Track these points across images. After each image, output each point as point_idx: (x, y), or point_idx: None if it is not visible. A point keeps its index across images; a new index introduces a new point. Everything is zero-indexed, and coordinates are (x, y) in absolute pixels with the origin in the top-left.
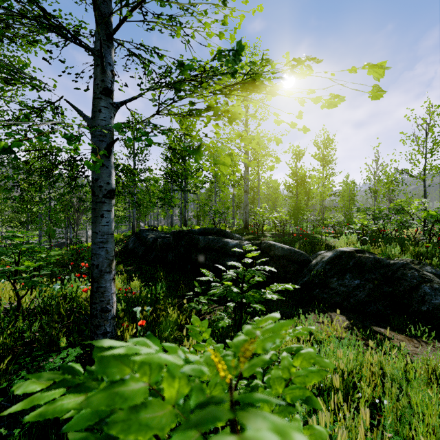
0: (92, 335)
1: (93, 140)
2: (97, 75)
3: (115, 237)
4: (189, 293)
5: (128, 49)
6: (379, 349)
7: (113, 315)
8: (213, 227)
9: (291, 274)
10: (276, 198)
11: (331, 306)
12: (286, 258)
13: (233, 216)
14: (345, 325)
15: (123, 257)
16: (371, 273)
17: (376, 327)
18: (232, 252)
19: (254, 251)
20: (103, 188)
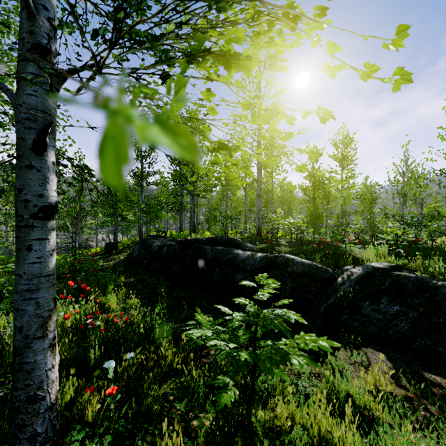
0: (13, 440)
1: (16, 127)
2: (23, 24)
3: (122, 243)
4: (190, 321)
5: (92, 3)
6: (443, 416)
7: (49, 403)
8: (223, 234)
9: (313, 295)
10: (290, 201)
11: (364, 339)
12: (306, 276)
13: (245, 221)
14: (387, 369)
15: (127, 266)
16: (414, 297)
17: (429, 374)
18: (243, 266)
19: (271, 284)
20: (31, 203)
